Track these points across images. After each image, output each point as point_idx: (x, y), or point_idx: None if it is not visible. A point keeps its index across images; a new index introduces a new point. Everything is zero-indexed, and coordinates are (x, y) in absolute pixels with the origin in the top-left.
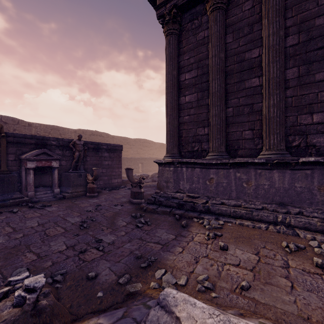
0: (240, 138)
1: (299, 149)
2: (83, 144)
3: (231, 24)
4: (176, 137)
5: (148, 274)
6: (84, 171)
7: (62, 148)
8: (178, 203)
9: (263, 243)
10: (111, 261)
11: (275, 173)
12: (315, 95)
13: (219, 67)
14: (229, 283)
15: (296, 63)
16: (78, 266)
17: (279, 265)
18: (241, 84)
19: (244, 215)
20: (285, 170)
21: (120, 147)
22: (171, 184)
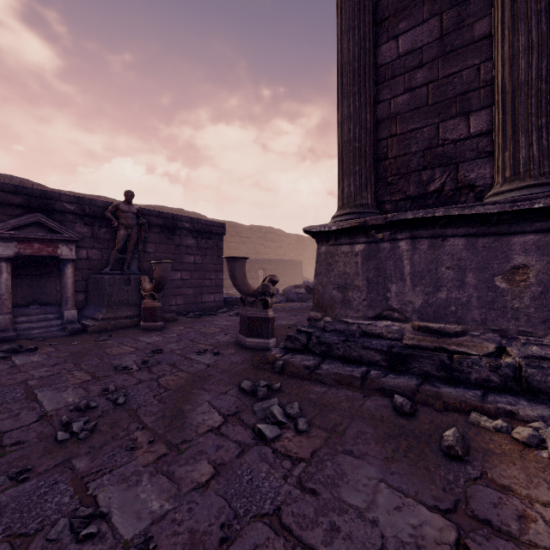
0: None
1: None
2: (138, 213)
3: None
4: (370, 159)
5: None
6: (139, 272)
7: (91, 220)
8: (388, 353)
9: None
10: None
11: None
12: None
13: None
14: None
15: None
16: None
17: None
18: None
19: None
20: None
21: (221, 227)
22: (358, 294)
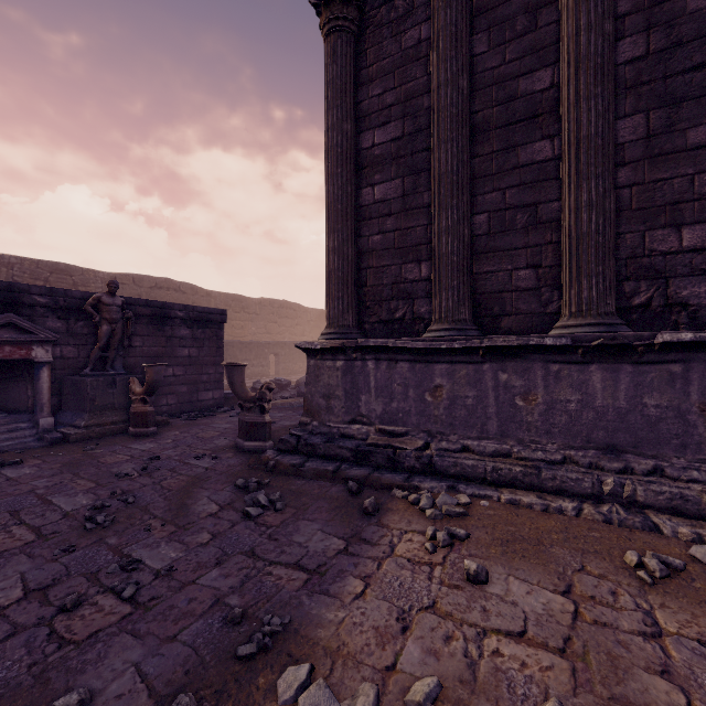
0: (506, 289)
1: (648, 312)
2: (123, 305)
3: (485, 8)
4: (352, 286)
5: (257, 683)
6: (125, 372)
7: (66, 313)
8: (355, 450)
9: (577, 556)
10: (148, 638)
11: (595, 373)
12: (687, 182)
13: (456, 112)
14: (505, 705)
15: (641, 104)
16: (38, 663)
17: (633, 627)
18: (508, 156)
19: (520, 478)
20: (620, 365)
21: (221, 314)
22: (338, 402)
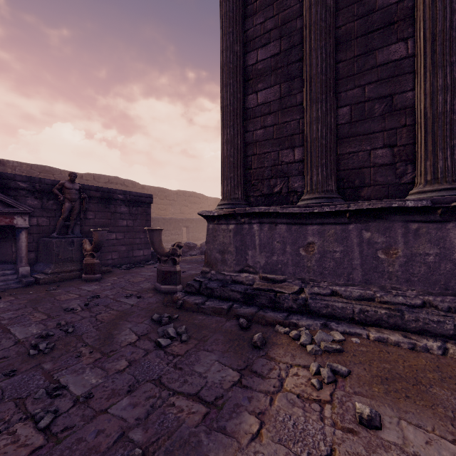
0: (365, 165)
1: None
2: (80, 189)
3: None
4: (241, 169)
5: None
6: (81, 235)
7: (40, 195)
8: (244, 293)
9: None
10: None
11: (452, 230)
12: None
13: (325, 25)
14: None
15: None
16: None
17: None
18: (367, 59)
19: (385, 319)
20: None
21: (148, 197)
22: (230, 256)
